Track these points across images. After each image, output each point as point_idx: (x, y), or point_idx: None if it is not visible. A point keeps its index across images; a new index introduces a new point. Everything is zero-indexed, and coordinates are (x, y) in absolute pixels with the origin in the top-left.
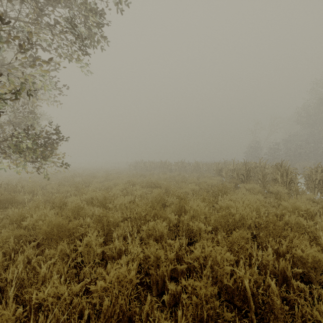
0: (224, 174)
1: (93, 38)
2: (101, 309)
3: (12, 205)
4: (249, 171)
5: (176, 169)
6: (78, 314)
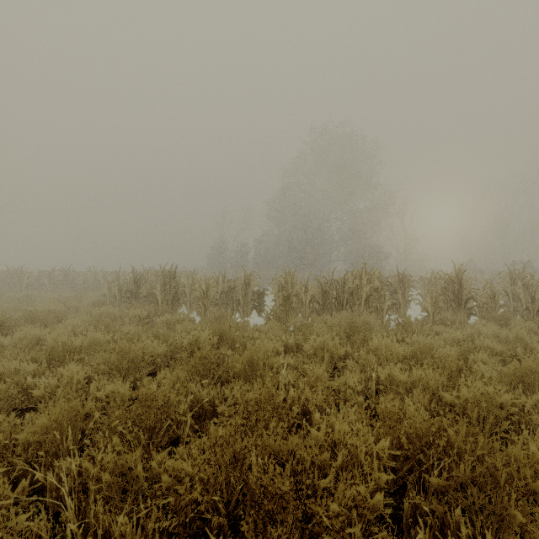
0: (108, 291)
1: None
2: None
3: None
4: (139, 285)
5: (44, 285)
6: None
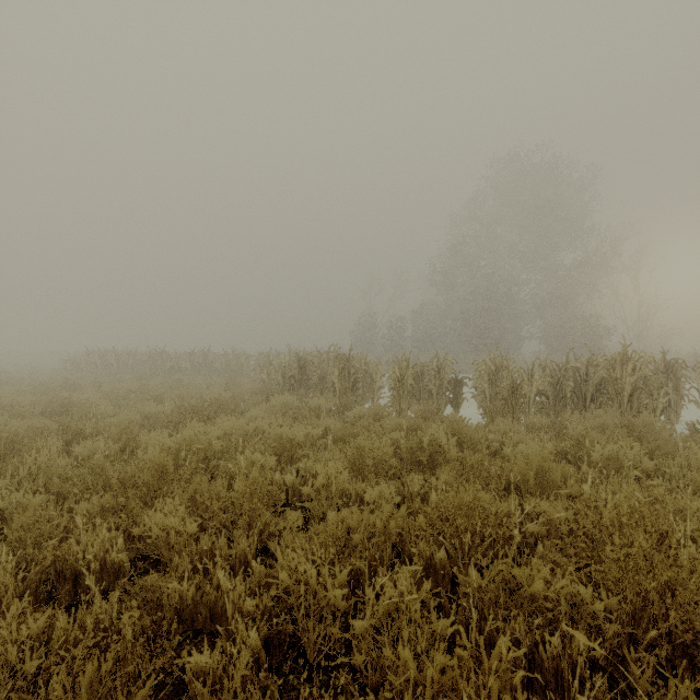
0: (266, 377)
1: None
2: None
3: None
4: (304, 371)
5: (186, 368)
6: None
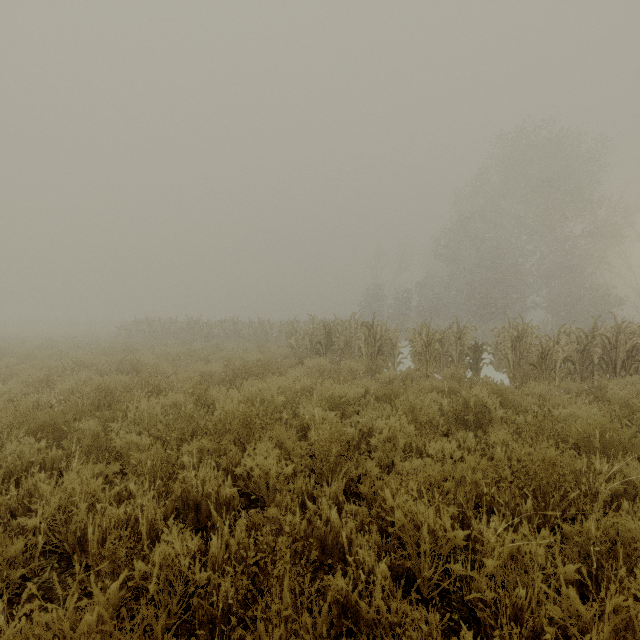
0: (294, 342)
1: None
2: None
3: None
4: (330, 337)
5: (219, 335)
6: None
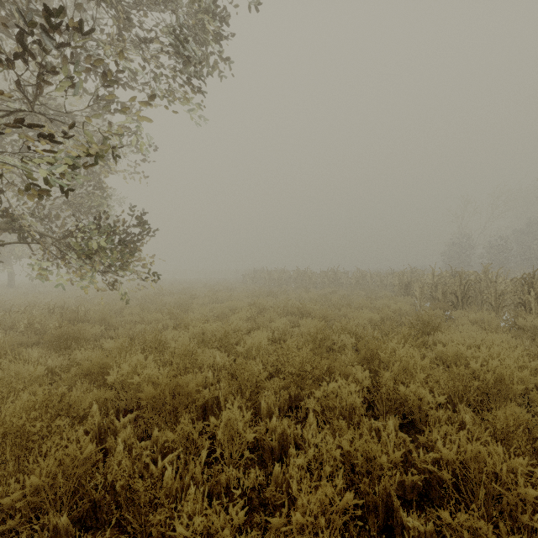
0: (418, 292)
1: (206, 60)
2: None
3: (78, 344)
4: (467, 288)
5: (324, 282)
6: None
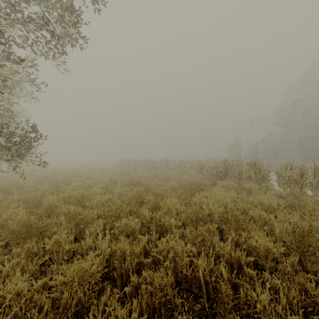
0: (205, 172)
1: (70, 36)
2: (60, 303)
3: None
4: (227, 169)
5: (160, 167)
6: (39, 309)
